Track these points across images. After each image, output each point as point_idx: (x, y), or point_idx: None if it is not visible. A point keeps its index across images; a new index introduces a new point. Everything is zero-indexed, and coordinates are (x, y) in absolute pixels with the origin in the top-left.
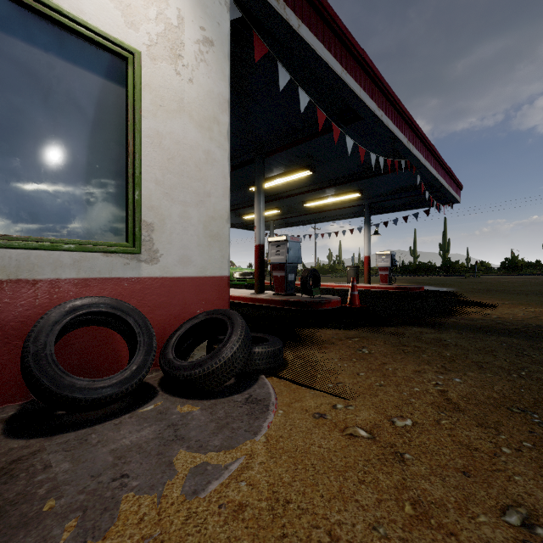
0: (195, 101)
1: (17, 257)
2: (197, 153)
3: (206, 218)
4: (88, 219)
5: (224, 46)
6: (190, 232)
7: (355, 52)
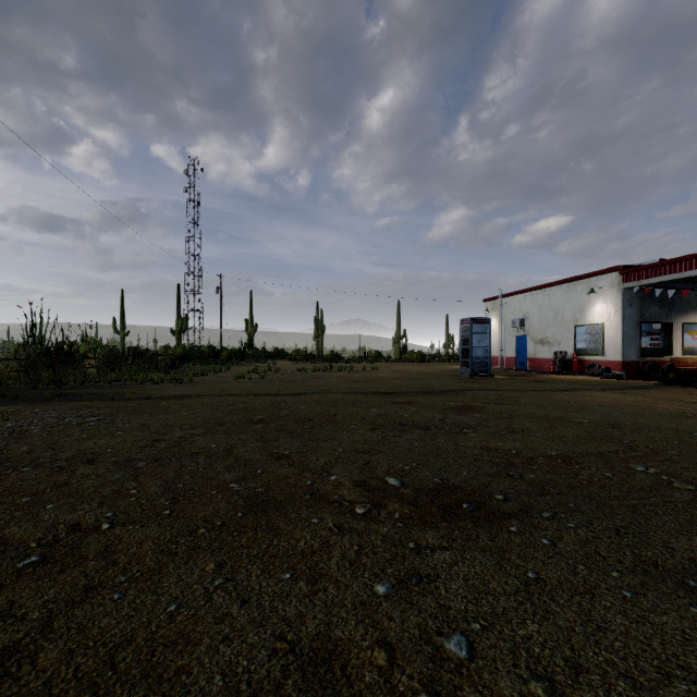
0: (613, 325)
1: (591, 357)
2: (614, 336)
3: (616, 348)
4: (598, 351)
5: (620, 309)
6: (612, 352)
7: (689, 259)
